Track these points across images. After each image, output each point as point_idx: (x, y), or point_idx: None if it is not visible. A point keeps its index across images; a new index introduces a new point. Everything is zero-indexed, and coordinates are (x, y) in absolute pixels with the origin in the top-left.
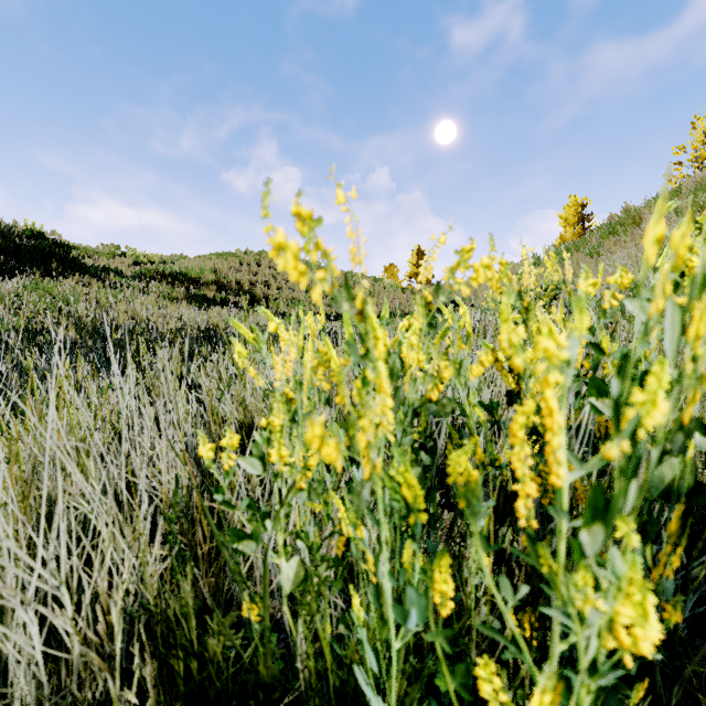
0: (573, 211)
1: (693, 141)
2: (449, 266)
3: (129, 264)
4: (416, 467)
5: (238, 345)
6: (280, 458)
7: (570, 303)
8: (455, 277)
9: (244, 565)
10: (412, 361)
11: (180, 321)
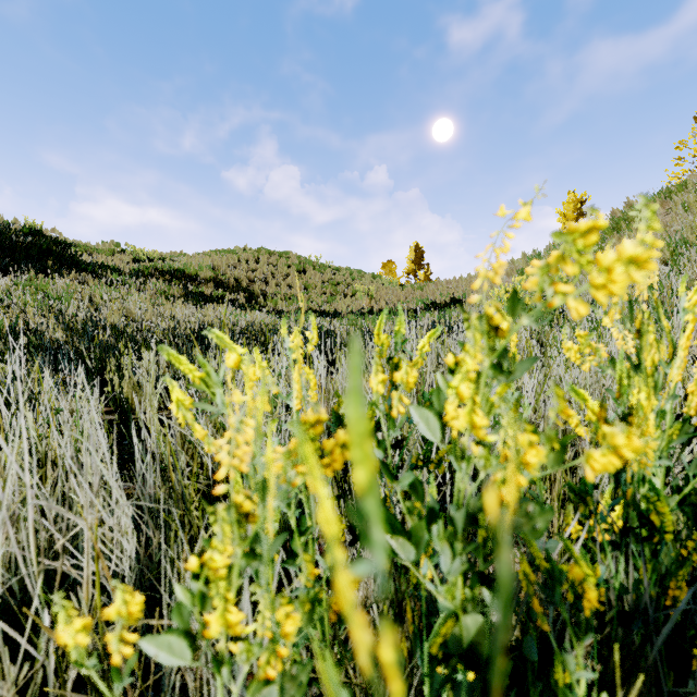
0: (572, 207)
1: (695, 136)
2: (542, 265)
3: (128, 261)
4: (471, 614)
5: (177, 391)
6: (226, 629)
7: (661, 316)
8: (554, 285)
9: (201, 690)
10: (461, 427)
11: (173, 320)
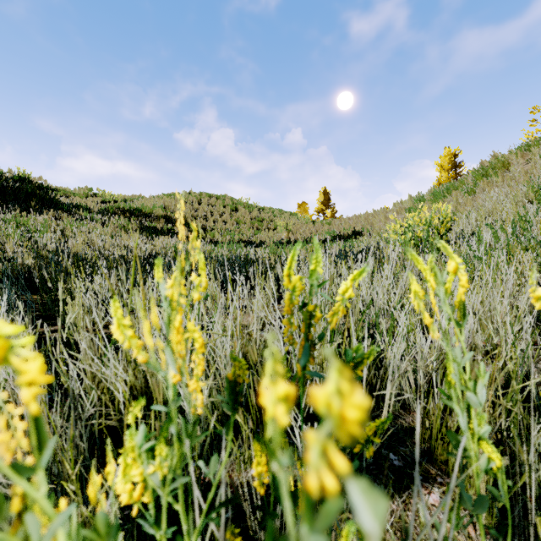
0: (447, 159)
1: None
2: None
3: (98, 202)
4: None
5: None
6: None
7: None
8: None
9: None
10: None
11: (126, 249)
